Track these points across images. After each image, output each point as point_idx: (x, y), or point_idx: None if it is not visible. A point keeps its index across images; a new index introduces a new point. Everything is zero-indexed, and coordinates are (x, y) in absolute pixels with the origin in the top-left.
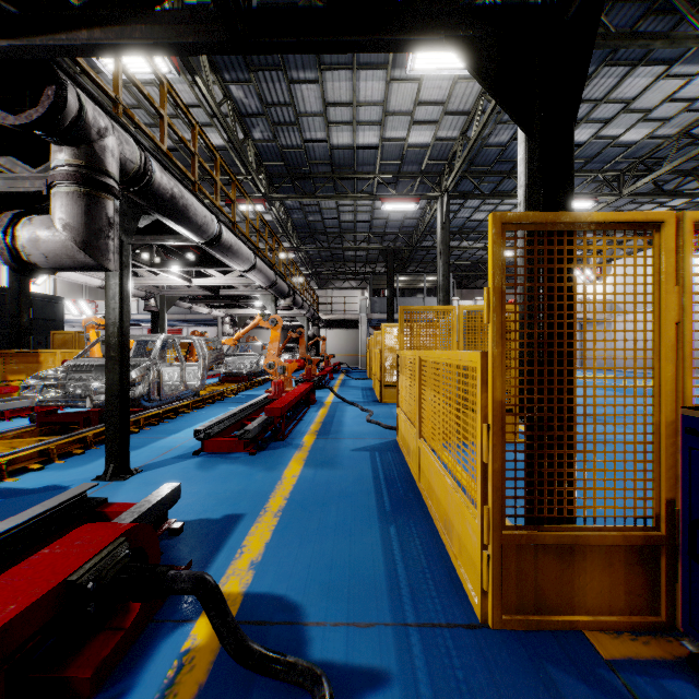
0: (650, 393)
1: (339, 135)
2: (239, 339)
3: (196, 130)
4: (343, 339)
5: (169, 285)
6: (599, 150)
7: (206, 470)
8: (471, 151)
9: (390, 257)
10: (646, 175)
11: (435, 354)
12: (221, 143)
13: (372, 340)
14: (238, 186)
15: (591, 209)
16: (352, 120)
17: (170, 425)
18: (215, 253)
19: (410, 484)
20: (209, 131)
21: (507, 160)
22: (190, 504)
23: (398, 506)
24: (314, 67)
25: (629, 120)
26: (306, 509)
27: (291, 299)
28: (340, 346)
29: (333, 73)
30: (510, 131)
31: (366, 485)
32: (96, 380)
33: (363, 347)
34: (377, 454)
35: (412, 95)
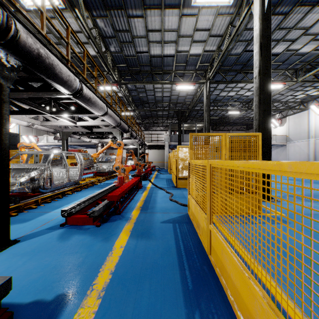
0: (316, 182)
1: (154, 49)
2: (106, 154)
3: (68, 29)
4: (157, 154)
5: (67, 126)
6: (287, 57)
7: (63, 240)
8: (223, 56)
9: (179, 114)
10: (309, 71)
11: (233, 163)
12: (94, 54)
13: (171, 154)
14: (99, 69)
15: (280, 89)
16: (161, 40)
17: (57, 202)
18: (81, 103)
19: (203, 255)
20: (87, 47)
21: (240, 63)
22: (36, 279)
23: (197, 282)
24: (140, 8)
25: (305, 40)
26: (125, 286)
27: (129, 133)
28: (155, 158)
29: (151, 12)
30: (243, 46)
31: (171, 256)
32: (13, 177)
33: (166, 158)
34: (177, 226)
35: (192, 25)
